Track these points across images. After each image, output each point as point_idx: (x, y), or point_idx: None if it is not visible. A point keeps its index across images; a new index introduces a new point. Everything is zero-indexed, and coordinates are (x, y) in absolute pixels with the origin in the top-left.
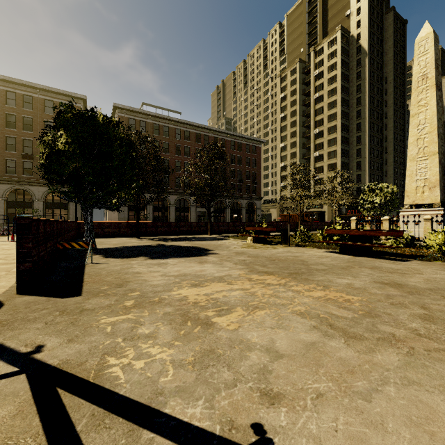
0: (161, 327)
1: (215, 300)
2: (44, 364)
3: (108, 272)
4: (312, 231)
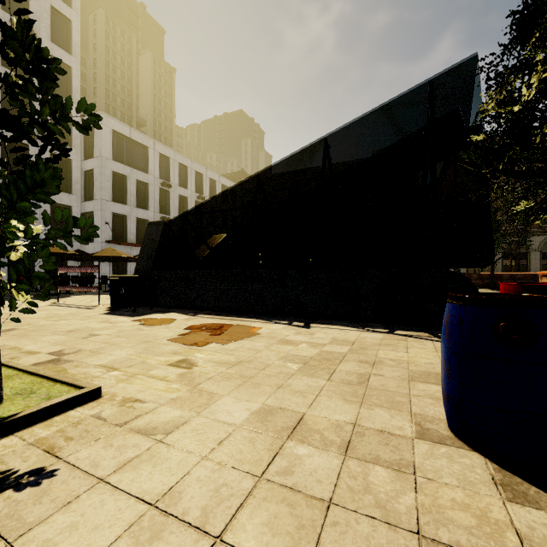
0: None
1: None
2: None
3: None
4: None
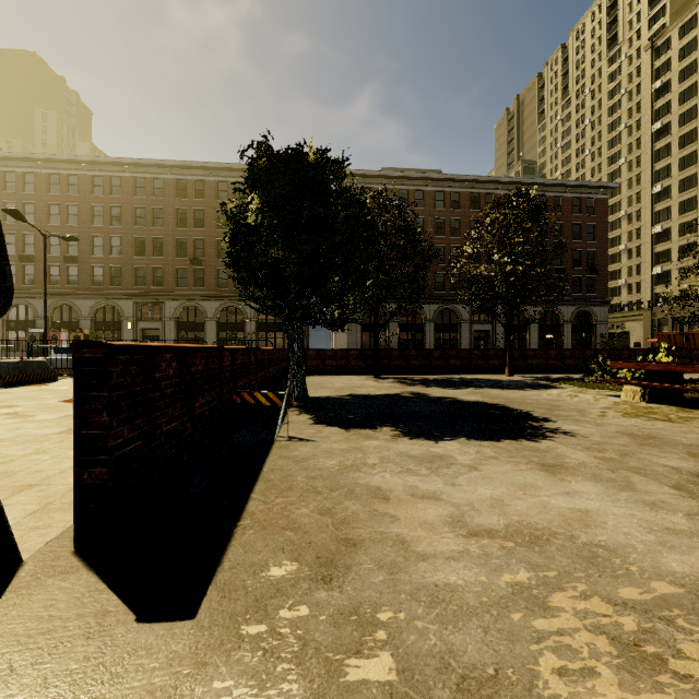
0: None
1: None
2: None
3: (310, 477)
4: None
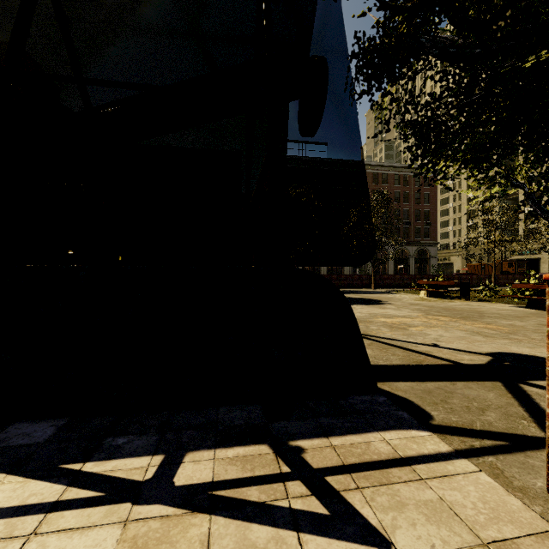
0: (380, 328)
1: (404, 323)
2: None
3: None
4: None
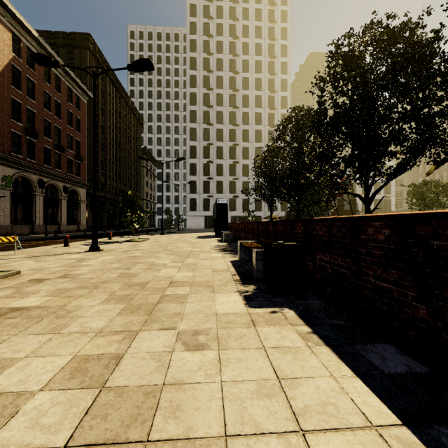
0: None
1: None
2: None
3: None
4: None
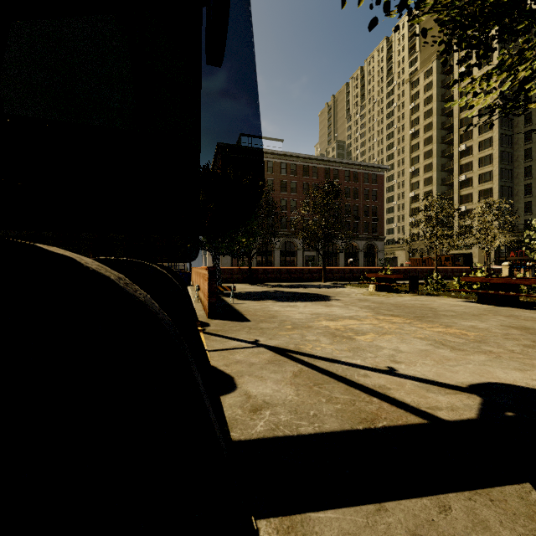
0: (320, 337)
1: (351, 328)
2: (268, 345)
3: (254, 309)
4: (453, 280)
